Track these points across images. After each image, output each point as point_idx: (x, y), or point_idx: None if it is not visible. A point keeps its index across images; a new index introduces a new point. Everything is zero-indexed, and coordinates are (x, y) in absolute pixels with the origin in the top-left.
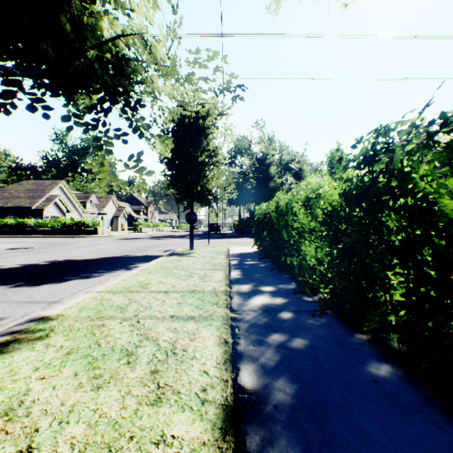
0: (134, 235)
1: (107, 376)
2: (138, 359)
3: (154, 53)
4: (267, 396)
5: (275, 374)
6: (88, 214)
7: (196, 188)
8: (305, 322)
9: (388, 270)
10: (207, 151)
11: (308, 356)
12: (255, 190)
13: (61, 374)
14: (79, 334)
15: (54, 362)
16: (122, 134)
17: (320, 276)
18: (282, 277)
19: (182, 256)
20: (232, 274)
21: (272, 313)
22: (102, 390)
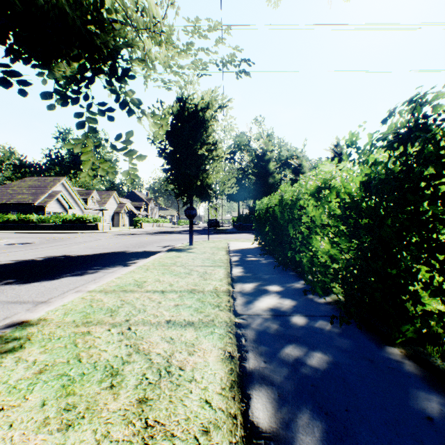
0: (134, 230)
1: (82, 407)
2: (124, 381)
3: (144, 5)
4: (291, 442)
5: (297, 406)
6: (89, 210)
7: (195, 183)
8: (322, 330)
9: (444, 273)
10: (206, 145)
11: (335, 378)
12: (254, 185)
13: (25, 404)
14: (59, 344)
15: (20, 385)
16: (108, 109)
17: (334, 275)
18: (288, 274)
19: (182, 252)
20: (234, 272)
21: (282, 318)
22: (73, 430)
